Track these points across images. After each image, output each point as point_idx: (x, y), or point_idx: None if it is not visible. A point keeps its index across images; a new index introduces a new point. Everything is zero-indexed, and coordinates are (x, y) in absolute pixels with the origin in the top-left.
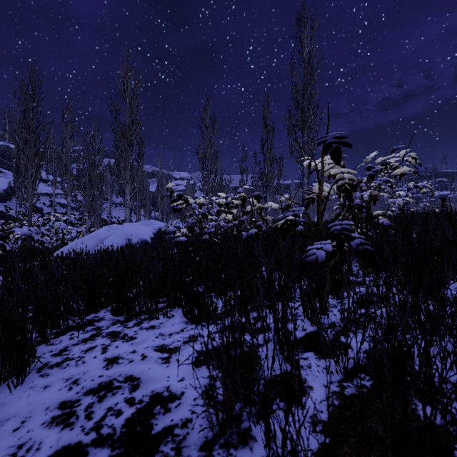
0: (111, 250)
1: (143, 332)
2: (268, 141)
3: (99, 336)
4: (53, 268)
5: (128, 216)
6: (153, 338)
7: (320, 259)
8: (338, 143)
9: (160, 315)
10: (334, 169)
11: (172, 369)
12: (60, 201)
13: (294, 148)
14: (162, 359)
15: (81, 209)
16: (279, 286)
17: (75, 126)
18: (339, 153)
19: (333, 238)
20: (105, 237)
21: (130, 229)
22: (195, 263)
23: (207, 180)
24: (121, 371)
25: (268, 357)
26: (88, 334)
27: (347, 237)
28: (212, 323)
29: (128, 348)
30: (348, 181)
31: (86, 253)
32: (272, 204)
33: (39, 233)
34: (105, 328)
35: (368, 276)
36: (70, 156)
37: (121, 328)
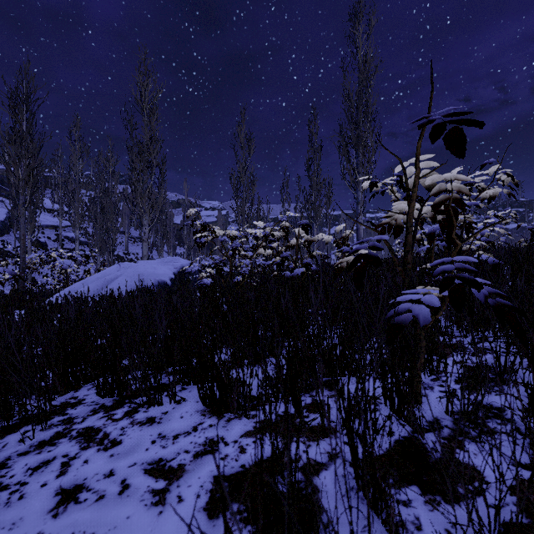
0: (118, 295)
1: (135, 430)
2: (315, 162)
3: (65, 437)
4: (3, 329)
5: (147, 252)
6: (147, 443)
7: (422, 321)
8: (456, 122)
9: (166, 397)
10: (432, 176)
11: (167, 521)
12: (68, 234)
13: (347, 169)
14: (153, 494)
15: (92, 244)
16: (342, 353)
17: (84, 145)
18: (461, 137)
19: (442, 284)
20: (113, 278)
21: (144, 268)
22: (221, 316)
23: (242, 209)
24: (77, 523)
25: (338, 496)
26: (51, 432)
27: (469, 283)
28: (242, 415)
29: (103, 464)
30: (454, 194)
31: (85, 298)
32: (323, 236)
33: (41, 272)
34: (79, 421)
35: (467, 336)
36: (78, 180)
37: (102, 422)
